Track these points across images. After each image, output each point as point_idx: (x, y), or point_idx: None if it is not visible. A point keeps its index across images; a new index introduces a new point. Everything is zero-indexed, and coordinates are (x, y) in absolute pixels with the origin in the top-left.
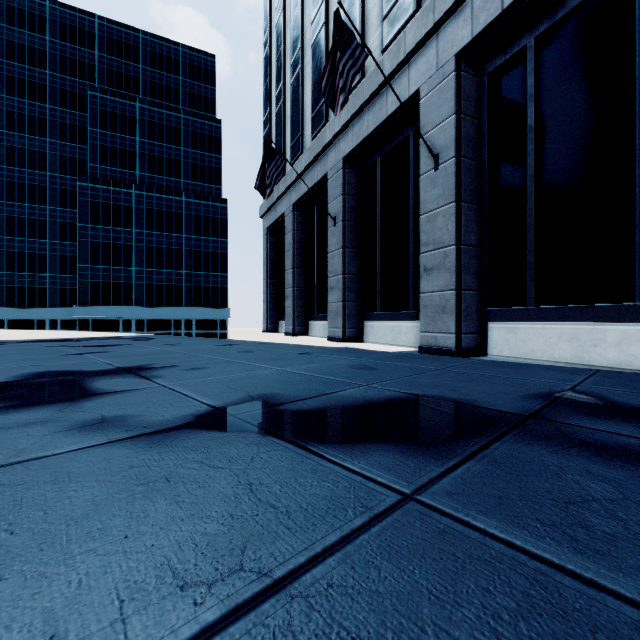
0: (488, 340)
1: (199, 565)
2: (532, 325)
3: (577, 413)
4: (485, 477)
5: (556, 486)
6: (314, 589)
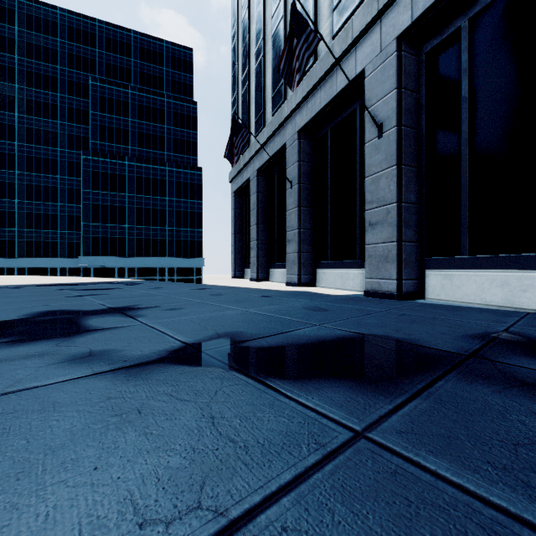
0: (426, 285)
1: (159, 501)
2: (466, 272)
3: (514, 353)
4: (432, 415)
5: (503, 427)
6: (268, 533)
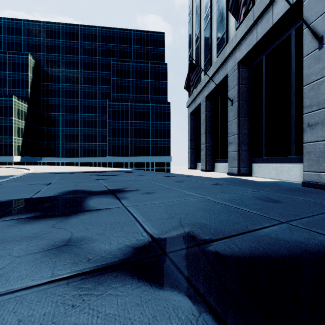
0: None
1: None
2: None
3: None
4: None
5: None
6: None
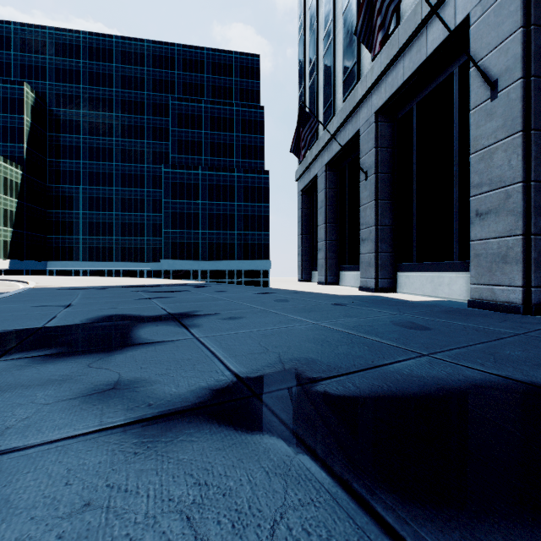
0: None
1: None
2: None
3: None
4: None
5: None
6: None
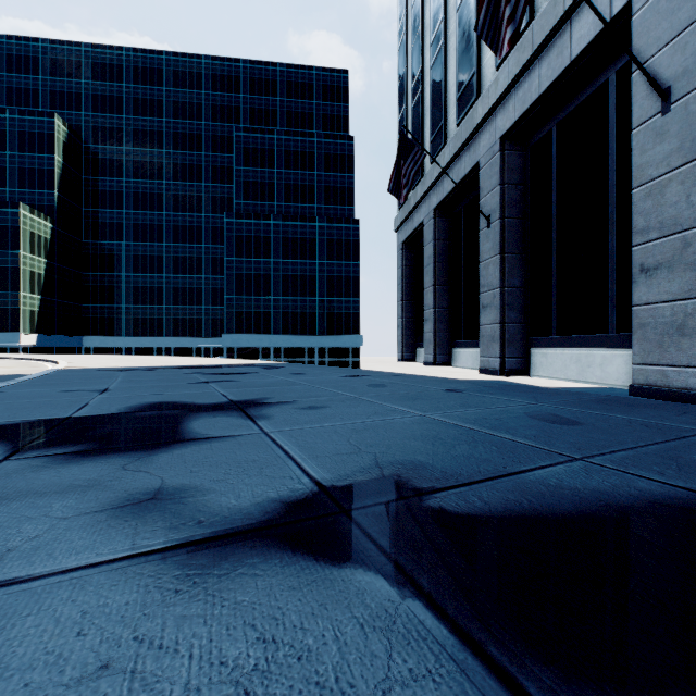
0: None
1: None
2: None
3: None
4: None
5: None
6: None
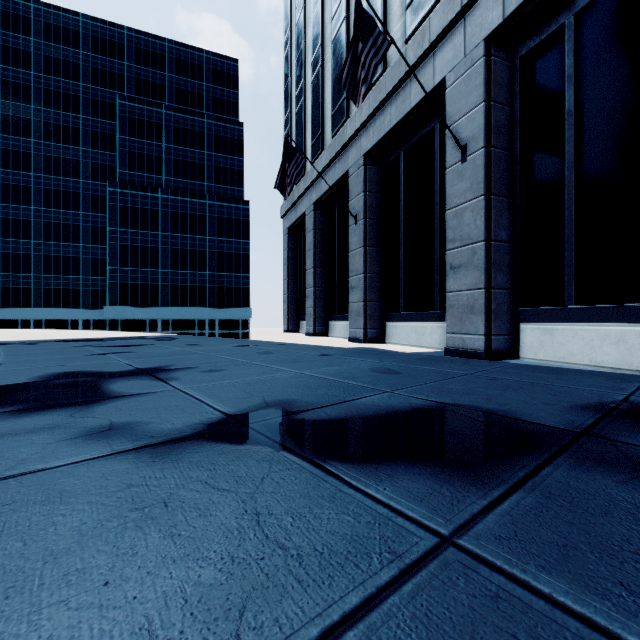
0: (521, 342)
1: (185, 633)
2: (571, 326)
3: (639, 430)
4: (540, 515)
5: (635, 532)
6: None
